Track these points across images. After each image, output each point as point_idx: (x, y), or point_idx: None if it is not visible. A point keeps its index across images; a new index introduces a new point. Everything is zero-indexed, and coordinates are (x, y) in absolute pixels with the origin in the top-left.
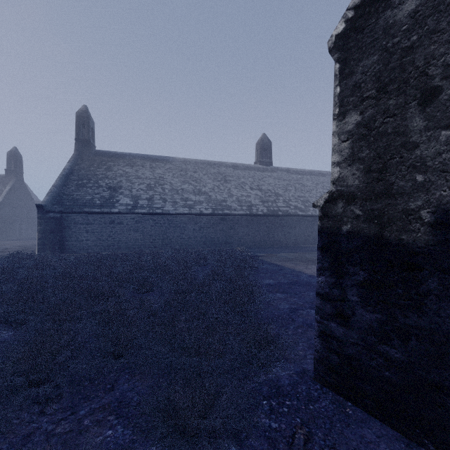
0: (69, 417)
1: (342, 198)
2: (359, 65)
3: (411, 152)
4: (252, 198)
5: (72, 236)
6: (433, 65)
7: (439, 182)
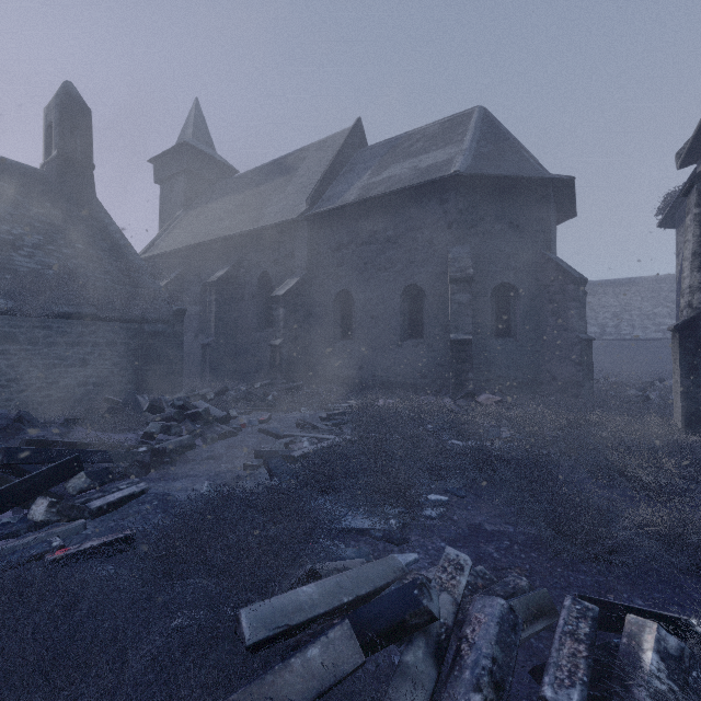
0: None
1: None
2: None
3: None
4: None
5: None
6: None
7: None
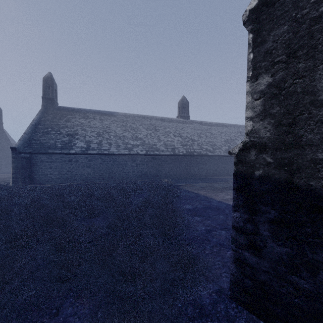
0: None
1: (255, 147)
2: (270, 34)
3: (319, 109)
4: (175, 143)
5: (39, 171)
6: None
7: None
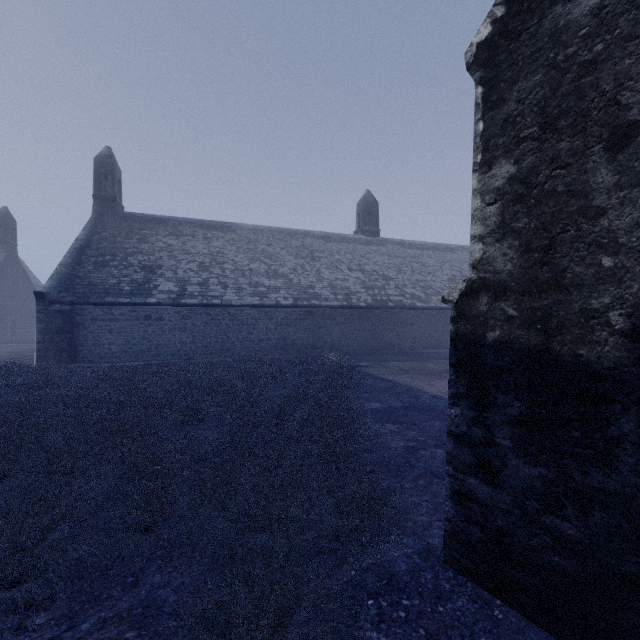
0: (64, 635)
1: (487, 290)
2: (513, 88)
3: (594, 222)
4: (351, 283)
5: (88, 338)
6: (628, 89)
7: (638, 269)
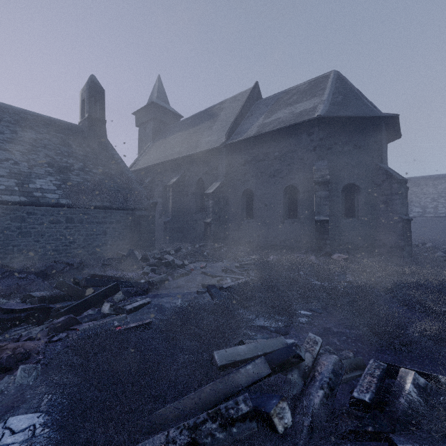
0: None
1: None
2: None
3: None
4: None
5: None
6: None
7: None
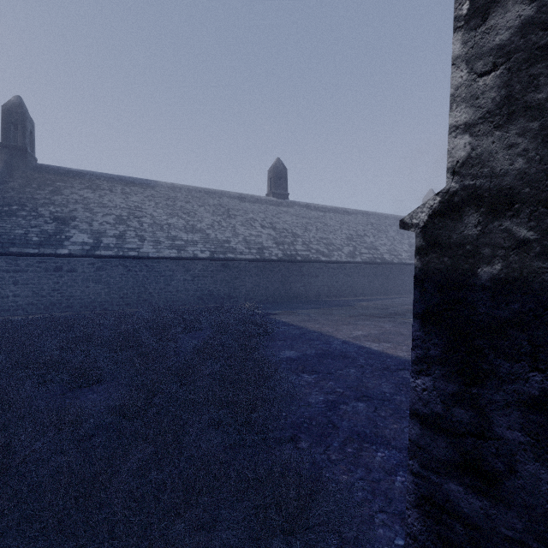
0: None
1: (478, 204)
2: None
3: None
4: (264, 239)
5: None
6: None
7: None
